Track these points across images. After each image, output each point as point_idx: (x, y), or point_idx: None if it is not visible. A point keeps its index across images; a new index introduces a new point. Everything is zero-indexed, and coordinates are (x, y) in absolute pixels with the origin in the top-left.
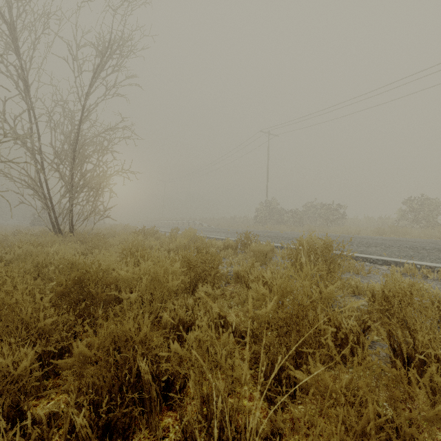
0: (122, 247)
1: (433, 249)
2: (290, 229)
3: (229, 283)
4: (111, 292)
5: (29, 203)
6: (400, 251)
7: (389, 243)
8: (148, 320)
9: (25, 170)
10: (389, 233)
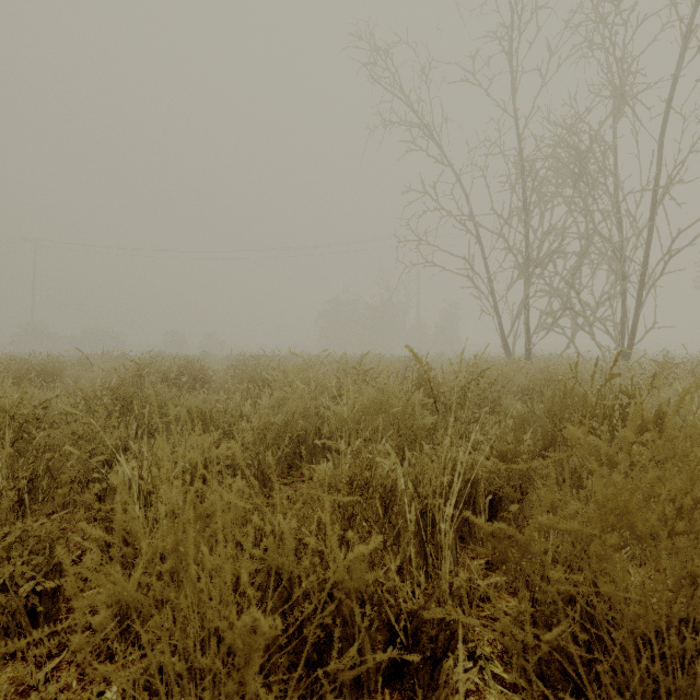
0: None
1: None
2: None
3: None
4: None
5: None
6: None
7: None
8: None
9: None
10: None
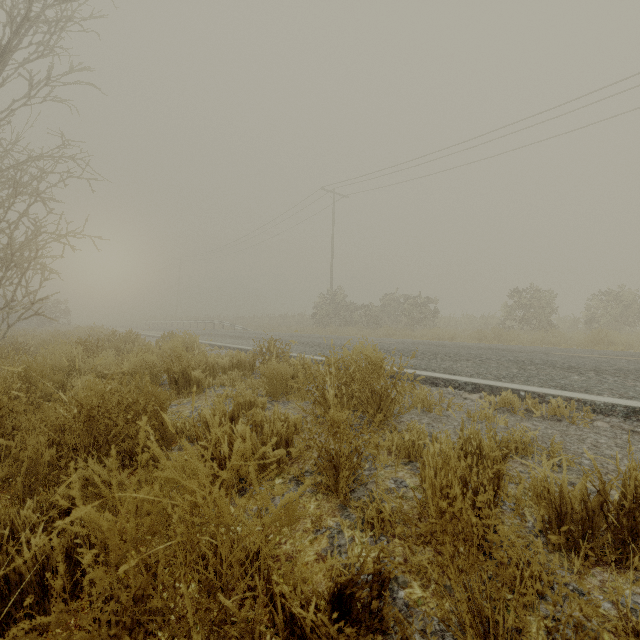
0: None
1: (545, 364)
2: (361, 332)
3: (194, 442)
4: None
5: None
6: (500, 367)
7: (487, 354)
8: None
9: None
10: (492, 339)
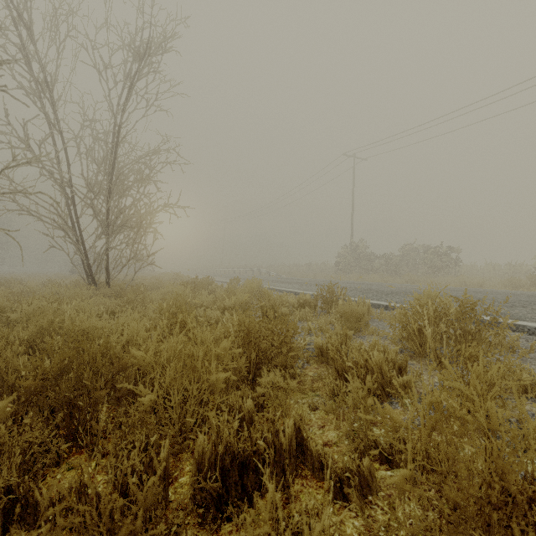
0: (160, 305)
1: None
2: (384, 279)
3: (309, 363)
4: (121, 384)
5: (61, 247)
6: None
7: None
8: (152, 479)
9: (54, 207)
10: (528, 286)
